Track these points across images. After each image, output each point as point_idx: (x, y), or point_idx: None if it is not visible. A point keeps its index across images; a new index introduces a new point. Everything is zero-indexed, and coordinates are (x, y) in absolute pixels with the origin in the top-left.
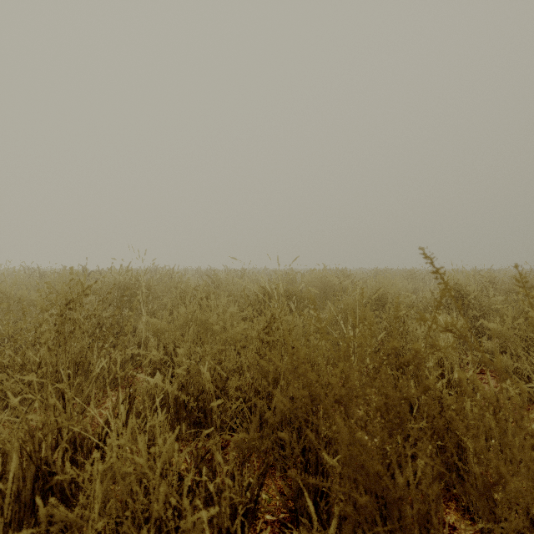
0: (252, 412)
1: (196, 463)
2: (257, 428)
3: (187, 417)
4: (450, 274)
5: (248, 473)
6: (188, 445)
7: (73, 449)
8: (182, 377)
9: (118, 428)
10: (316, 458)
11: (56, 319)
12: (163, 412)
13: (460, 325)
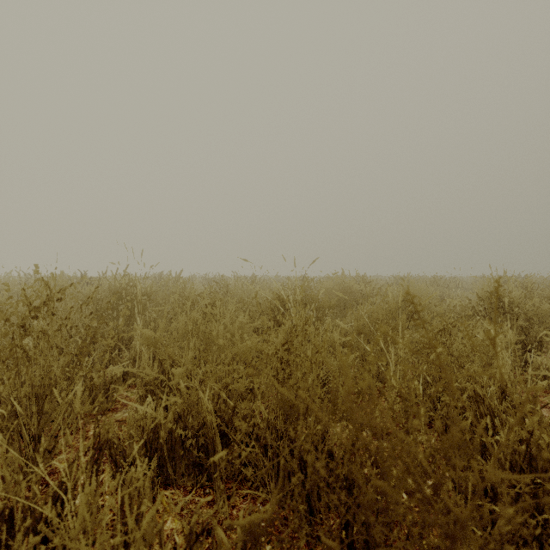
0: (268, 456)
1: (189, 543)
2: (274, 475)
3: (184, 456)
4: (488, 278)
5: (263, 546)
6: (185, 493)
7: (6, 524)
8: (178, 404)
9: (84, 483)
10: (367, 541)
11: (14, 330)
12: (144, 465)
13: (512, 338)
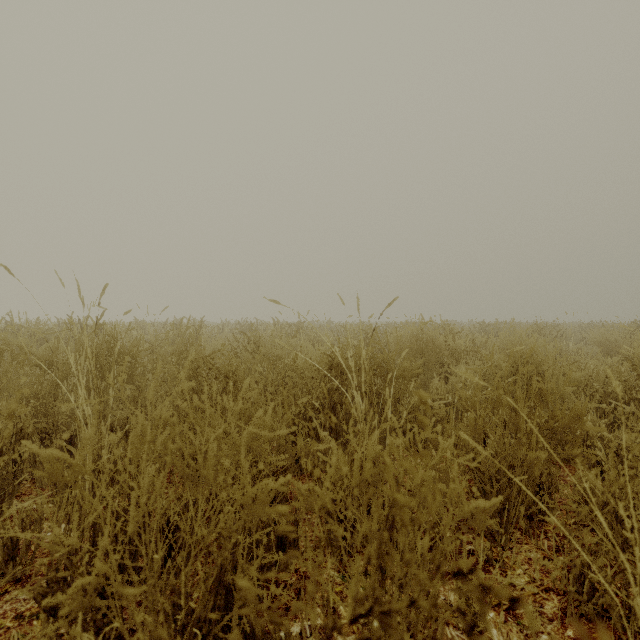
0: None
1: None
2: None
3: None
4: None
5: None
6: None
7: None
8: None
9: None
10: None
11: None
12: None
13: None
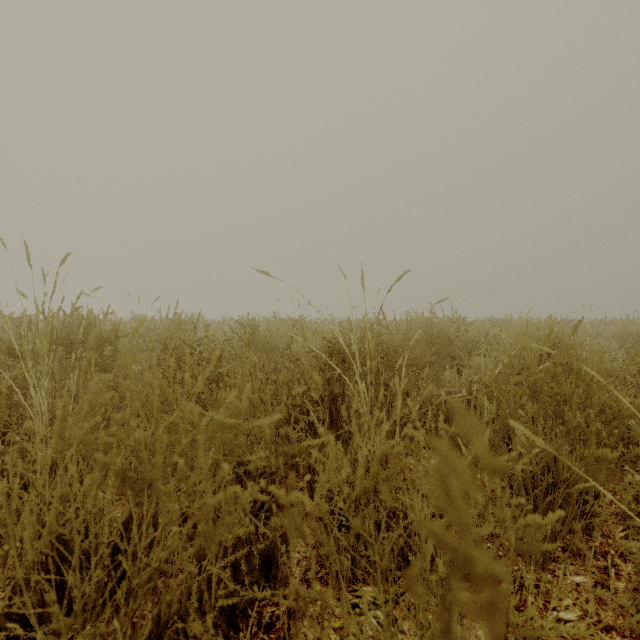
0: None
1: None
2: None
3: None
4: None
5: None
6: None
7: None
8: None
9: None
10: None
11: None
12: None
13: None
